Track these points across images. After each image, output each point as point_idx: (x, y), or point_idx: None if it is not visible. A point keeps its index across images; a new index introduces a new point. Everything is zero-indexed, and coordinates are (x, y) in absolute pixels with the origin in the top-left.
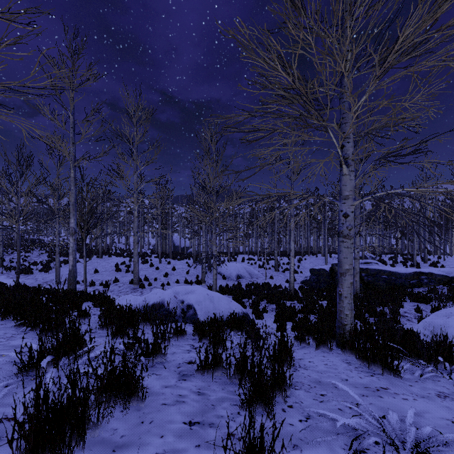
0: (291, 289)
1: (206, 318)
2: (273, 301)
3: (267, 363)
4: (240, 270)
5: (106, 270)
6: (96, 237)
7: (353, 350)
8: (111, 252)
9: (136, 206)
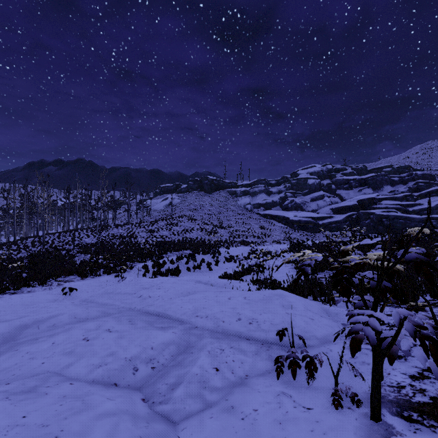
0: None
1: None
2: None
3: None
4: None
5: None
6: None
7: None
8: None
9: None
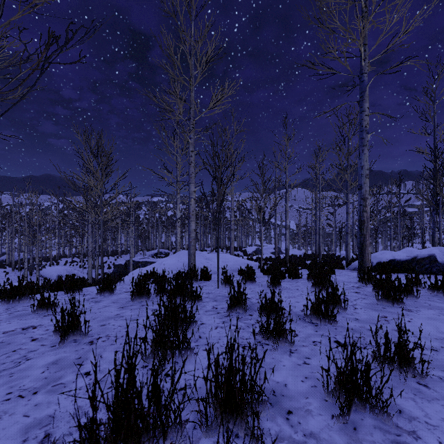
0: (96, 278)
1: None
2: None
3: None
4: (61, 271)
5: None
6: None
7: None
8: None
9: None
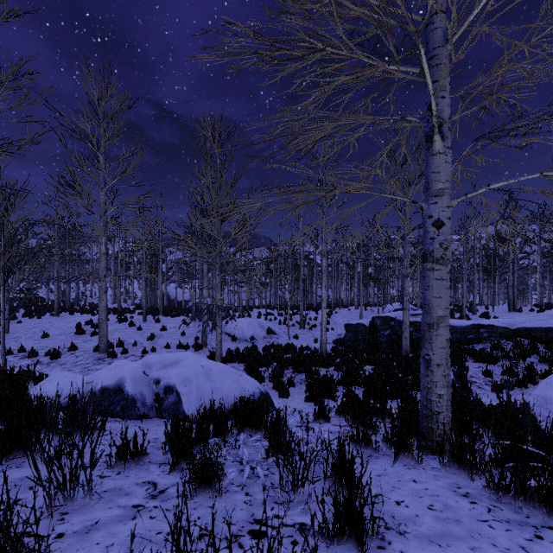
0: (322, 350)
1: (197, 407)
2: (301, 369)
3: (320, 532)
4: (255, 328)
5: (62, 333)
6: (23, 279)
7: (462, 463)
8: (75, 307)
9: (103, 237)
